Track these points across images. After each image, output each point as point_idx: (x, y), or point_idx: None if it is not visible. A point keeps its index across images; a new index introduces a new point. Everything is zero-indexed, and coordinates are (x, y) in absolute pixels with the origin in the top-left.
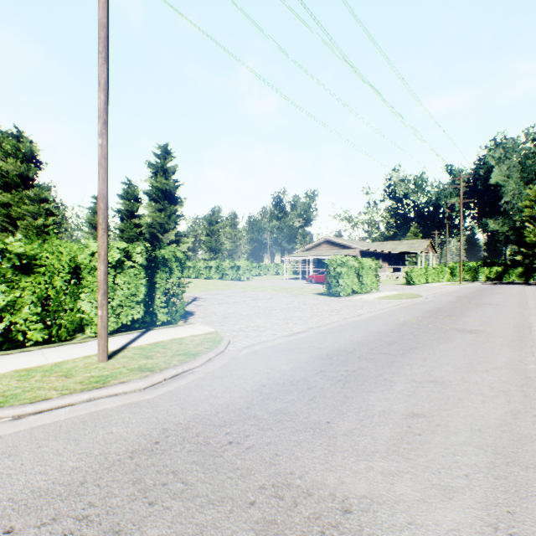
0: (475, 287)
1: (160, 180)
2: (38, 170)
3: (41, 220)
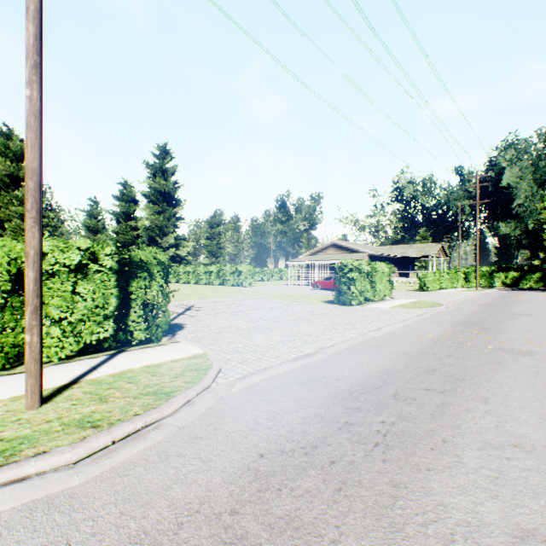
0: (494, 294)
1: (158, 181)
2: None
3: None
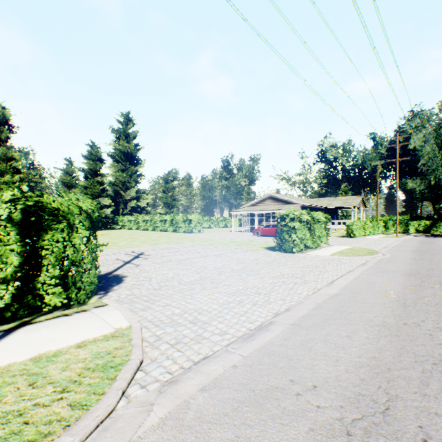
0: (414, 240)
1: (122, 143)
2: (9, 133)
3: (8, 177)
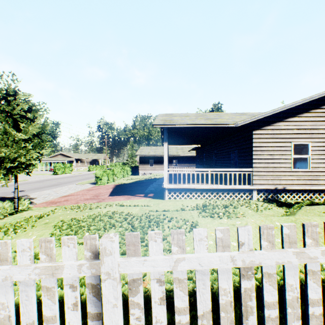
0: None
1: None
2: None
3: None
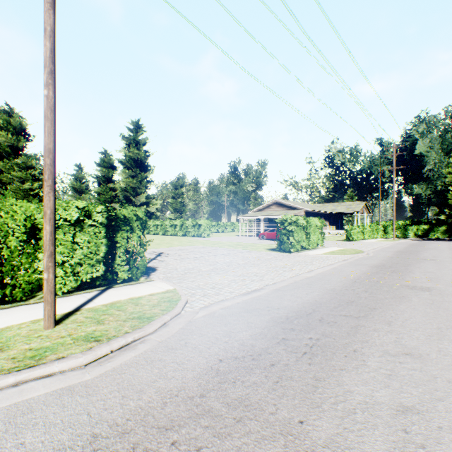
0: (407, 243)
1: (132, 150)
2: (26, 141)
3: (28, 185)
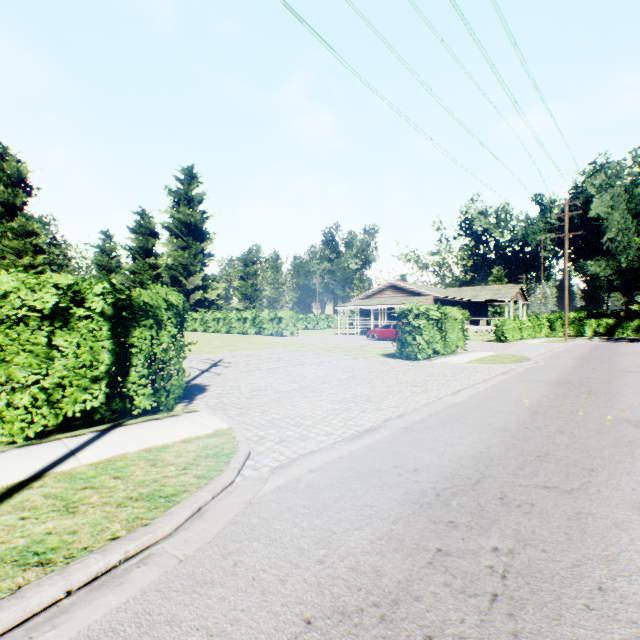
0: (587, 345)
1: (183, 210)
2: (27, 196)
3: (27, 259)
